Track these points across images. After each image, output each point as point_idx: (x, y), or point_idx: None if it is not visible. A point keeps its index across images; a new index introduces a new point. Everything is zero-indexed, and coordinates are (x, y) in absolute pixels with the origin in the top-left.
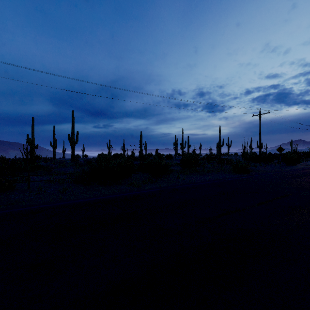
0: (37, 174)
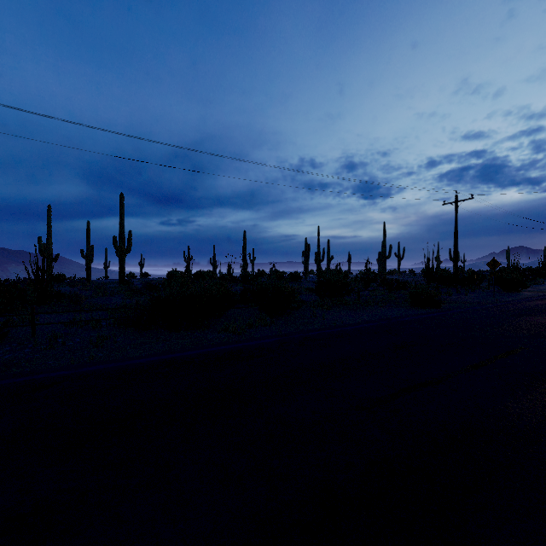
0: (54, 308)
